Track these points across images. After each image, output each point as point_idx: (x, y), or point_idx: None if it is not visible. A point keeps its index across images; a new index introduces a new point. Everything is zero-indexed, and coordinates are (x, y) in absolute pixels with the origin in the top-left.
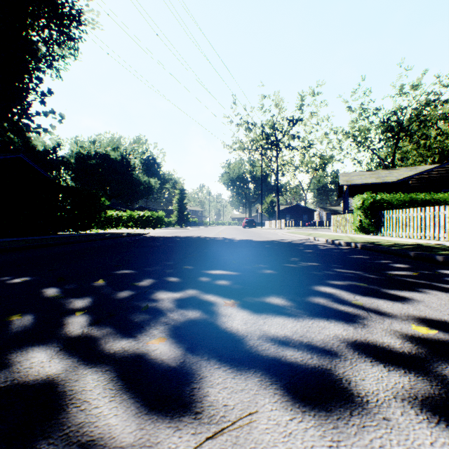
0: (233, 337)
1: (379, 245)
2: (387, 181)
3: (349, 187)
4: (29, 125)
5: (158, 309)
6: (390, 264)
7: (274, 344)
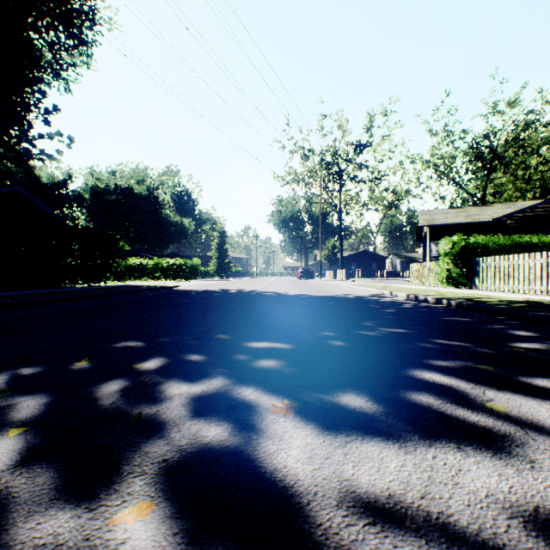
0: (289, 500)
1: (482, 303)
2: (479, 220)
3: (431, 228)
4: (30, 150)
5: (159, 421)
6: (508, 330)
7: (374, 524)
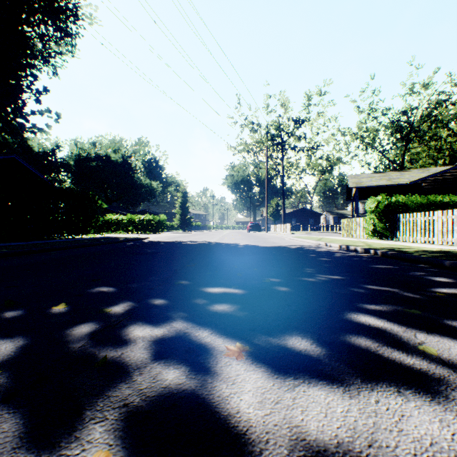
0: (242, 449)
1: (404, 253)
2: (399, 183)
3: (359, 190)
4: (24, 124)
5: (122, 364)
6: (428, 277)
7: None
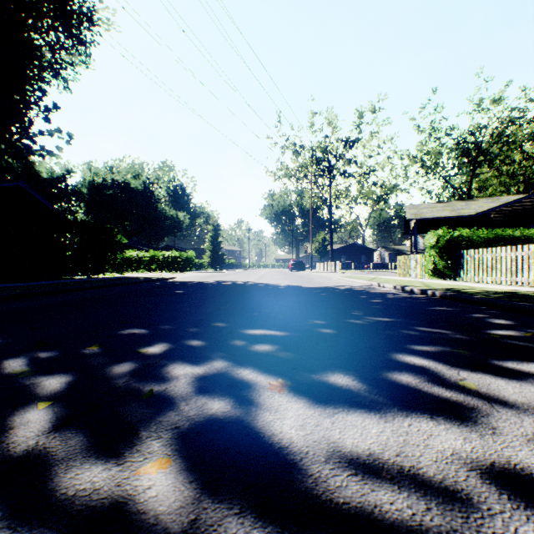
0: (285, 457)
1: (465, 294)
2: (464, 214)
3: (418, 222)
4: (31, 146)
5: (168, 397)
6: (487, 319)
7: (356, 474)
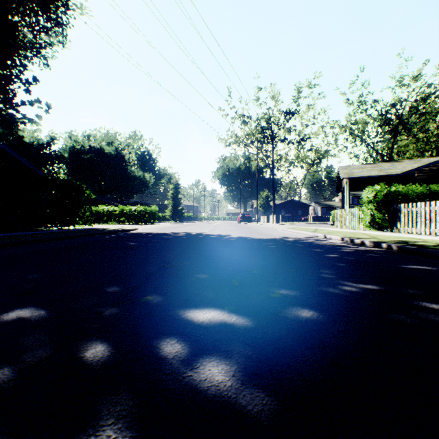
0: None
1: (428, 248)
2: (392, 173)
3: (350, 180)
4: (14, 115)
5: None
6: None
7: None
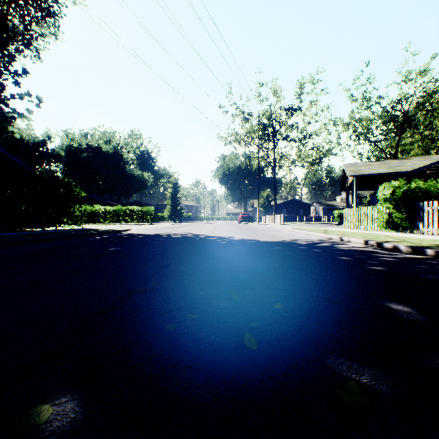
0: None
1: None
2: (402, 170)
3: (356, 178)
4: (3, 109)
5: None
6: None
7: None
